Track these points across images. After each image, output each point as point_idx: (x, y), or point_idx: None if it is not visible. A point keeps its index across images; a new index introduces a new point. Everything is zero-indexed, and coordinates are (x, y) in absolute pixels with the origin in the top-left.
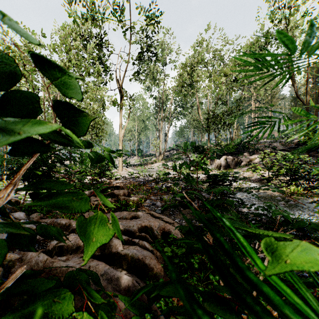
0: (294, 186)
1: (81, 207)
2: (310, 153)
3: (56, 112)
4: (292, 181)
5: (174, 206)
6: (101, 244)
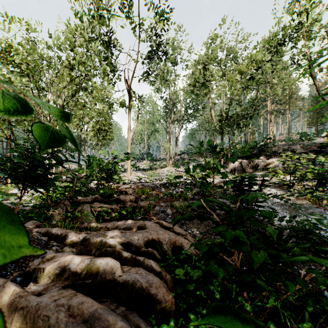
0: (320, 192)
1: None
2: None
3: None
4: (318, 187)
5: (188, 217)
6: None
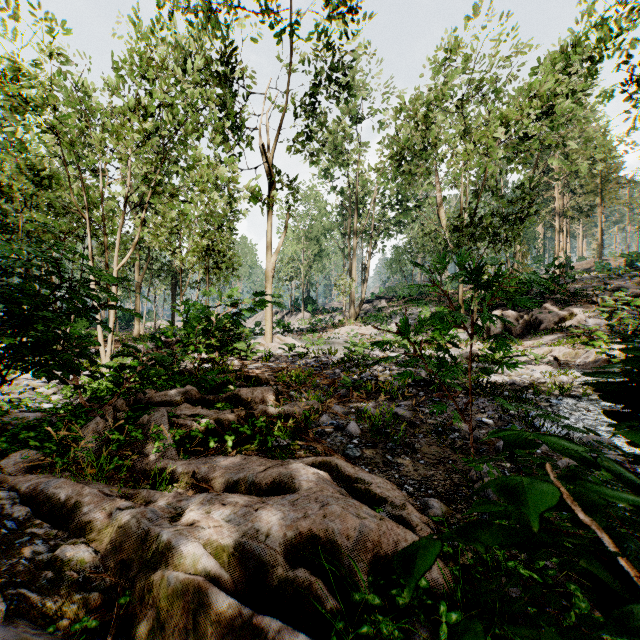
0: None
1: None
2: None
3: None
4: None
5: None
6: None
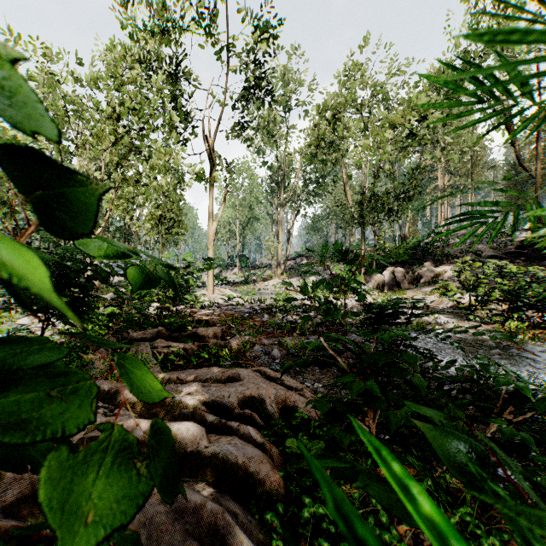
0: (516, 321)
1: (66, 418)
2: (542, 263)
3: (10, 176)
4: (513, 313)
5: (303, 363)
6: (108, 531)
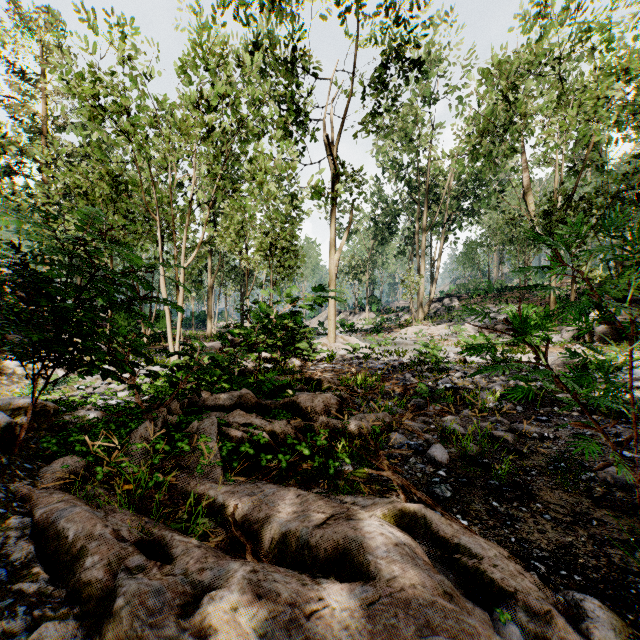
0: None
1: None
2: None
3: None
4: None
5: None
6: None
